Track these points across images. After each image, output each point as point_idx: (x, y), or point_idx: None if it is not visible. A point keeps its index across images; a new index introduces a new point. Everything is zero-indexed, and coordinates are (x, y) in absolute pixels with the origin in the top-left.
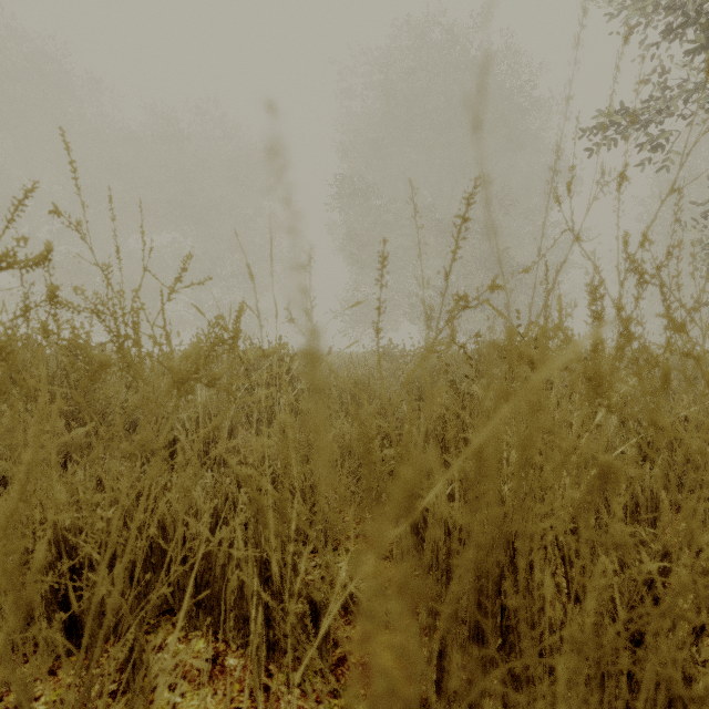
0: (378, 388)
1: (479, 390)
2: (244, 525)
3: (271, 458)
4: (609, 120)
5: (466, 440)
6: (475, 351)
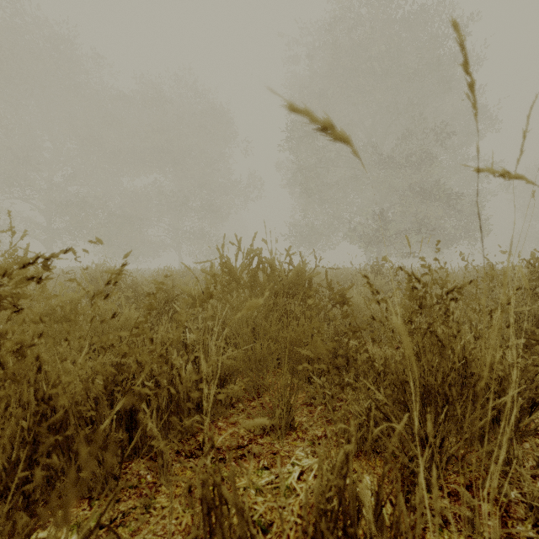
0: None
1: None
2: None
3: None
4: None
5: None
6: None
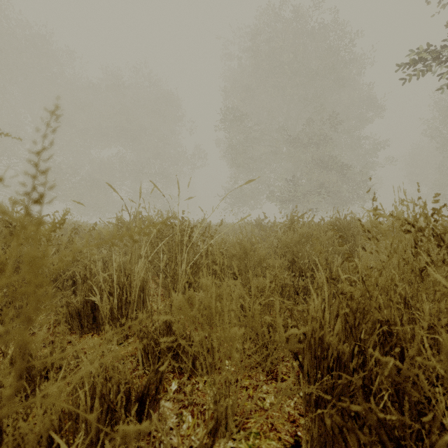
0: (263, 254)
1: (443, 280)
2: (141, 407)
3: (173, 321)
4: (419, 56)
5: (381, 322)
6: (330, 223)
